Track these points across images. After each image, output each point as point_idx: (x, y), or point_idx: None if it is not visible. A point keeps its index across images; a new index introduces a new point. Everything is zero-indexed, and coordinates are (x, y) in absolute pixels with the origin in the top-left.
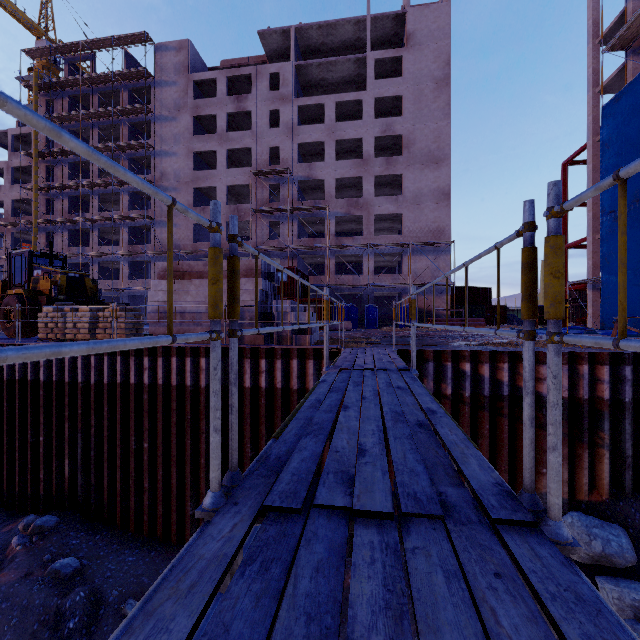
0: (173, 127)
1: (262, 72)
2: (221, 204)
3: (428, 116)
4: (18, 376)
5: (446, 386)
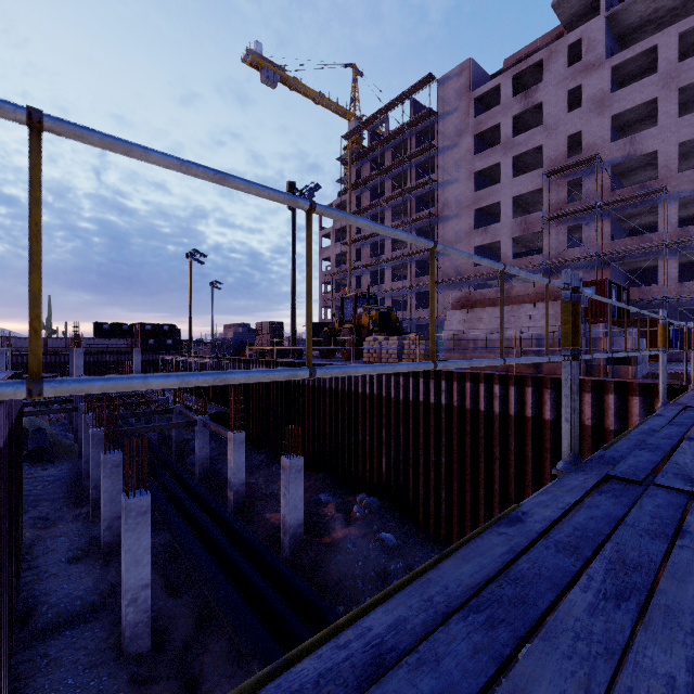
0: (454, 154)
1: (557, 49)
2: (505, 220)
3: None
4: (353, 389)
5: None
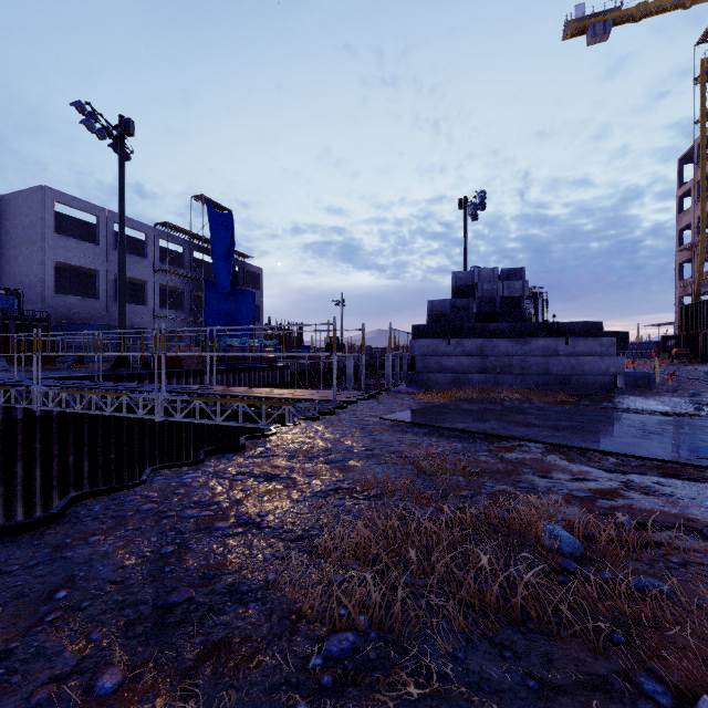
0: None
1: None
2: None
3: None
4: None
5: None
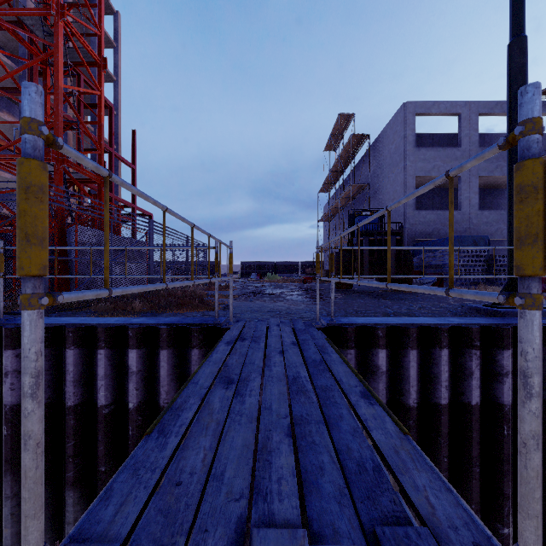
0: None
1: None
2: None
3: None
4: None
5: None
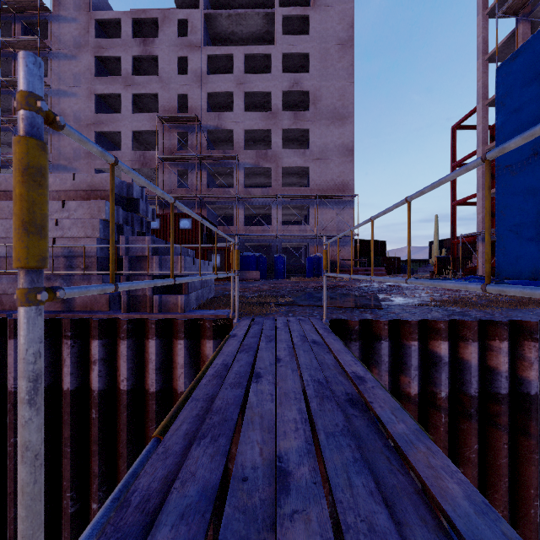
0: (73, 66)
1: (170, 17)
2: (126, 150)
3: (333, 75)
4: None
5: (409, 381)
